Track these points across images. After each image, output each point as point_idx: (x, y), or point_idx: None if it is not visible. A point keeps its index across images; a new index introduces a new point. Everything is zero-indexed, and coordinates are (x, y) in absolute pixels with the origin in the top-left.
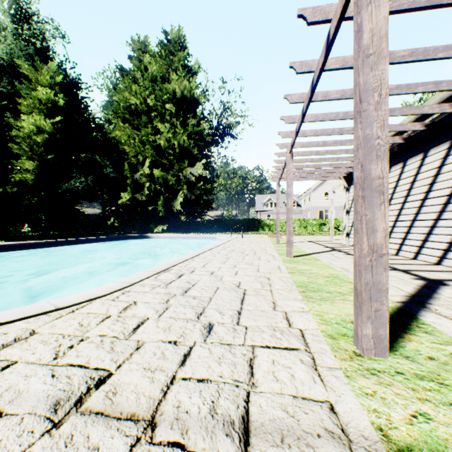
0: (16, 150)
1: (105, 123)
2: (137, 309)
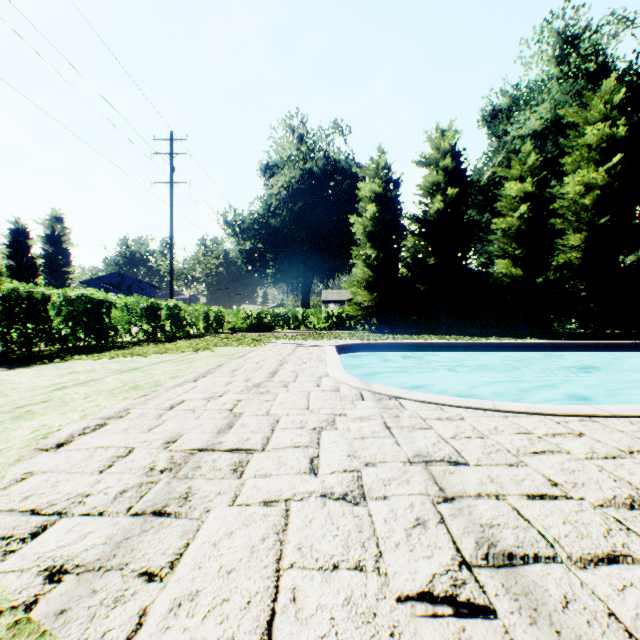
0: (557, 225)
1: None
2: (570, 441)
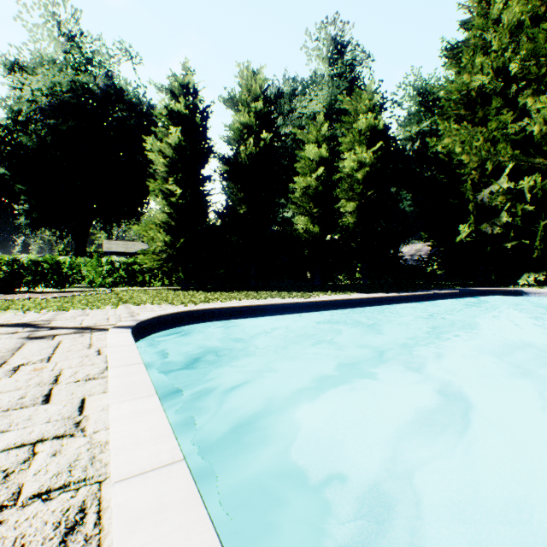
0: (337, 193)
1: (406, 143)
2: None
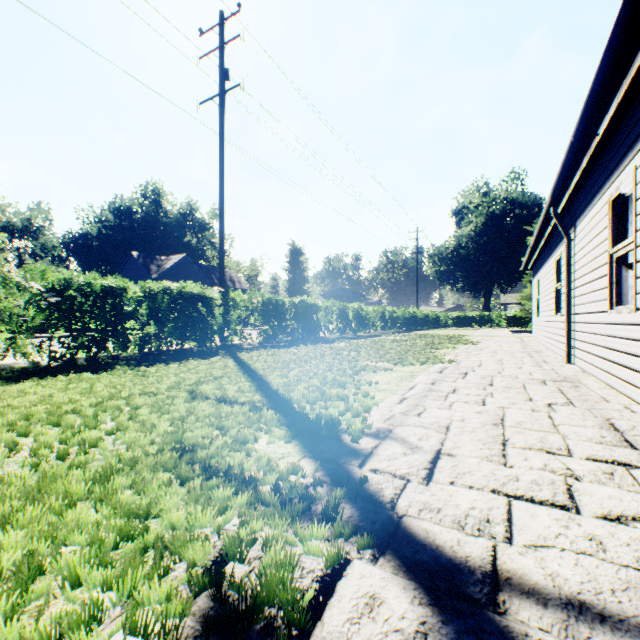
0: None
1: None
2: None
